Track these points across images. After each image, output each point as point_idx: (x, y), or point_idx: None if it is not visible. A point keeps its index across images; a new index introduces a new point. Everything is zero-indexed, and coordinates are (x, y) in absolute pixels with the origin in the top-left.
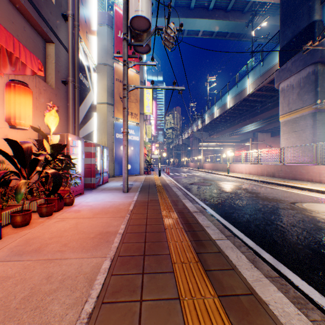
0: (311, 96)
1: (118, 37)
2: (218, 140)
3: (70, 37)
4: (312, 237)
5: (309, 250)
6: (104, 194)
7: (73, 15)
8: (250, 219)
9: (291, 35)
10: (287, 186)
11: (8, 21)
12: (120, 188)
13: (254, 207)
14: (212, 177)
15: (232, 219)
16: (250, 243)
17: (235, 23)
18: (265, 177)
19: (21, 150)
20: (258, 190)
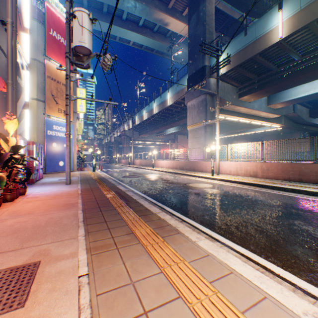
0: (204, 115)
1: (50, 34)
2: (147, 140)
3: (10, 43)
4: (183, 196)
5: (178, 200)
6: (49, 187)
7: (13, 23)
8: (158, 192)
9: (194, 70)
10: (188, 175)
11: None
12: (60, 182)
13: (163, 187)
14: (140, 172)
15: (148, 193)
16: (154, 201)
17: (160, 44)
18: (178, 170)
19: None
20: (170, 178)
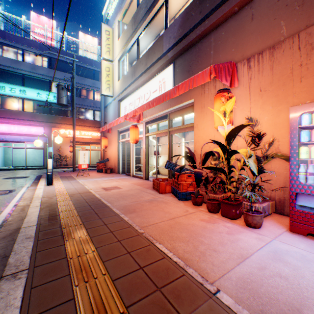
0: None
1: None
2: None
3: None
4: None
5: None
6: None
7: None
8: None
9: None
10: None
11: (269, 10)
12: None
13: None
14: None
15: None
16: None
17: None
18: None
19: (189, 151)
20: None
